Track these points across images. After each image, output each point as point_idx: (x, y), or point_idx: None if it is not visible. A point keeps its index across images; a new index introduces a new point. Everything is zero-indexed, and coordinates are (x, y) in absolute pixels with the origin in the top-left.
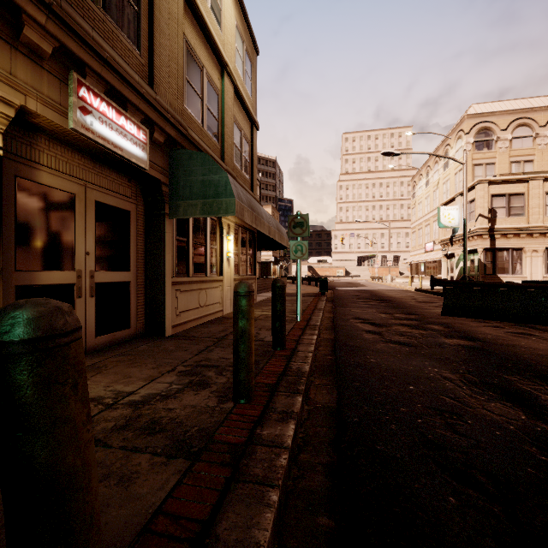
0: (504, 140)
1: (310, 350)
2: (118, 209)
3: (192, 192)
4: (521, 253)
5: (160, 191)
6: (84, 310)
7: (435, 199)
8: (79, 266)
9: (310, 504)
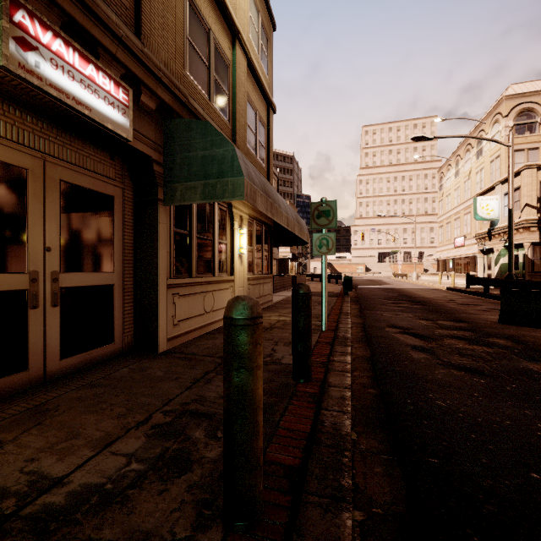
0: None
1: (346, 384)
2: (96, 193)
3: (190, 171)
4: None
5: (151, 171)
6: (42, 324)
7: (466, 191)
8: (33, 266)
9: None
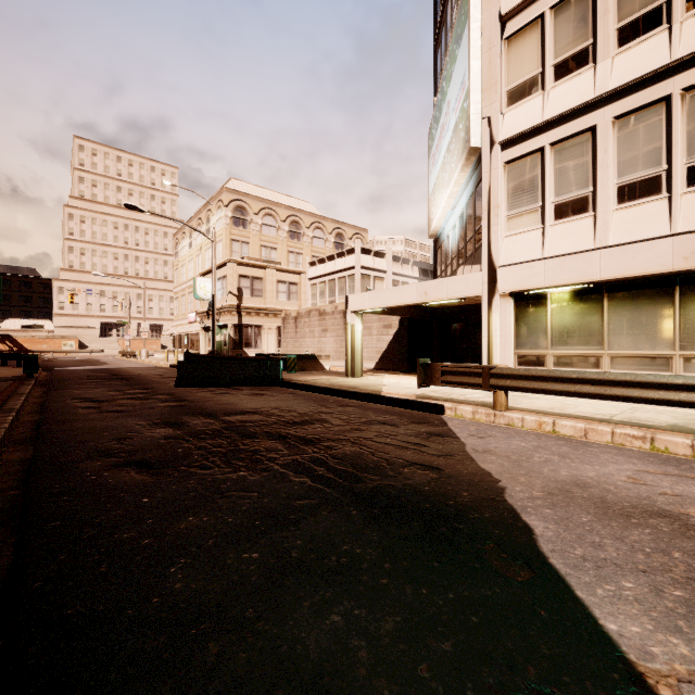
0: (257, 224)
1: (3, 427)
2: None
3: None
4: (262, 329)
5: None
6: None
7: (198, 265)
8: None
9: (1, 492)
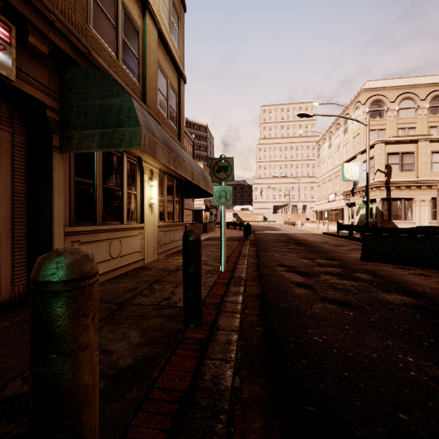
0: (393, 111)
1: (234, 326)
2: None
3: (87, 119)
4: (412, 202)
5: (44, 116)
6: None
7: (336, 159)
8: None
9: None
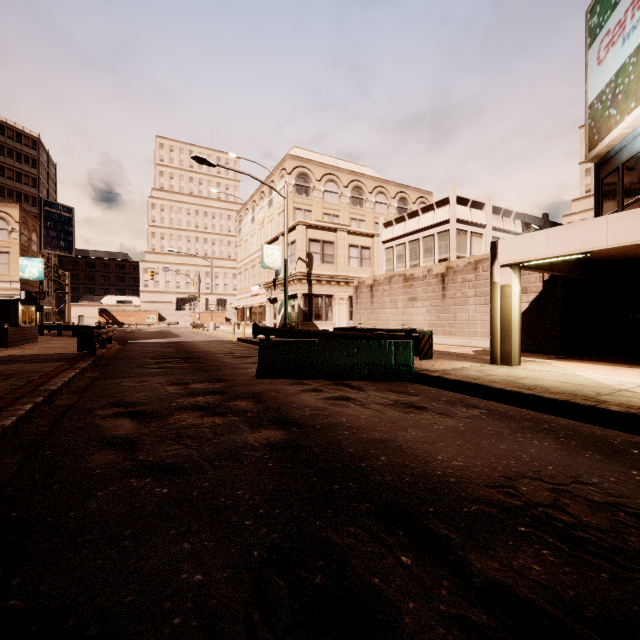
0: (319, 191)
1: None
2: None
3: None
4: (332, 300)
5: None
6: None
7: (261, 239)
8: None
9: None
